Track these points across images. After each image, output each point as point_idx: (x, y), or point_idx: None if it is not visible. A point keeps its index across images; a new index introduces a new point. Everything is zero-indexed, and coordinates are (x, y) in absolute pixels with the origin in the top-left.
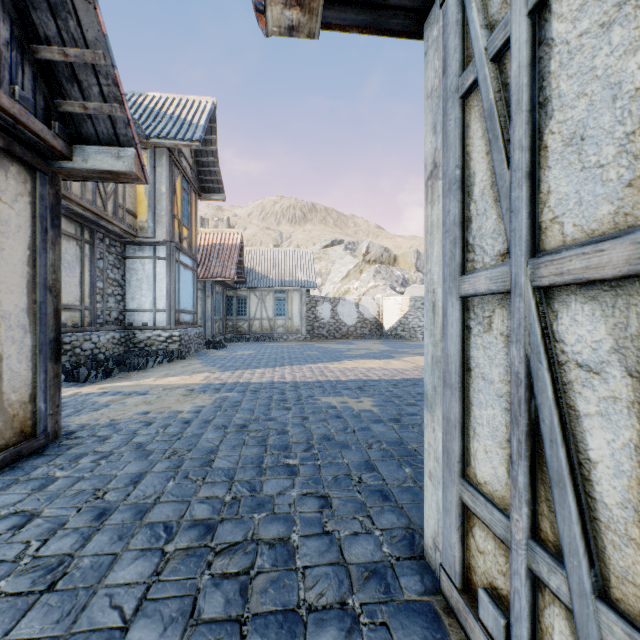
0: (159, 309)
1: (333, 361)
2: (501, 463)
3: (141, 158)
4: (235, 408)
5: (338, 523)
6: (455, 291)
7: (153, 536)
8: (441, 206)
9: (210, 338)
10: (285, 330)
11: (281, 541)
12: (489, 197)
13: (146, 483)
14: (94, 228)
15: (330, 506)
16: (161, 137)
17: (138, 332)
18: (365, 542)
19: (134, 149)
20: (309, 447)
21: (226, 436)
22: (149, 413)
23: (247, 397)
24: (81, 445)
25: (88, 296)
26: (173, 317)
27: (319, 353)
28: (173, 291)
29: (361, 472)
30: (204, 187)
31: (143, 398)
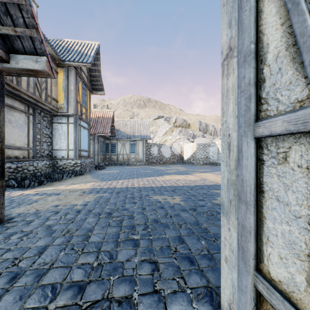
0: (70, 149)
1: (159, 176)
2: (299, 272)
3: (50, 63)
4: (106, 202)
5: (163, 283)
6: (250, 133)
7: (42, 296)
8: (236, 75)
9: (97, 164)
10: (135, 160)
11: (126, 299)
12: (284, 58)
13: (47, 253)
14: (35, 107)
15: (158, 270)
16: (71, 61)
17: (59, 161)
18: (181, 299)
19: (46, 57)
20: (146, 227)
21: (99, 220)
22: (58, 206)
23: (113, 196)
24: (15, 227)
25: (32, 142)
26: (77, 153)
27: (152, 171)
28: (77, 140)
29: (176, 244)
30: (94, 88)
31: (57, 197)
